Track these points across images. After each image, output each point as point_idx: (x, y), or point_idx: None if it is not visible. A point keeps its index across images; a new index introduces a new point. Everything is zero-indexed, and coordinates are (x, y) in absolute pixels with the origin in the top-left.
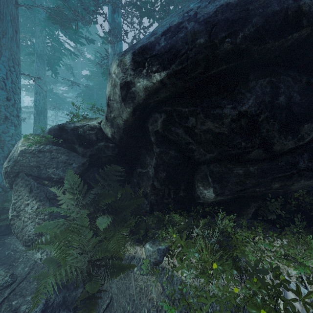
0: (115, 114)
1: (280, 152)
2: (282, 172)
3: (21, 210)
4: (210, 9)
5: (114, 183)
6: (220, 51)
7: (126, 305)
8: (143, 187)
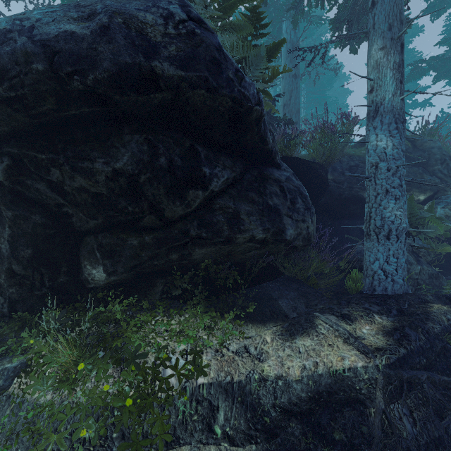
0: None
1: (173, 219)
2: (177, 241)
3: None
4: (52, 29)
5: None
6: (72, 89)
7: None
8: None
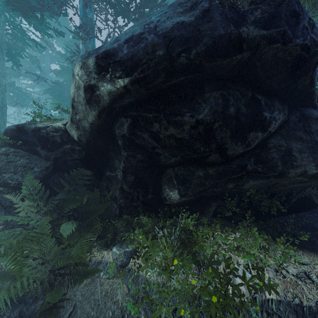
0: (81, 117)
1: (233, 157)
2: (234, 174)
3: None
4: (168, 24)
5: (81, 187)
6: (178, 64)
7: (90, 311)
8: (112, 191)
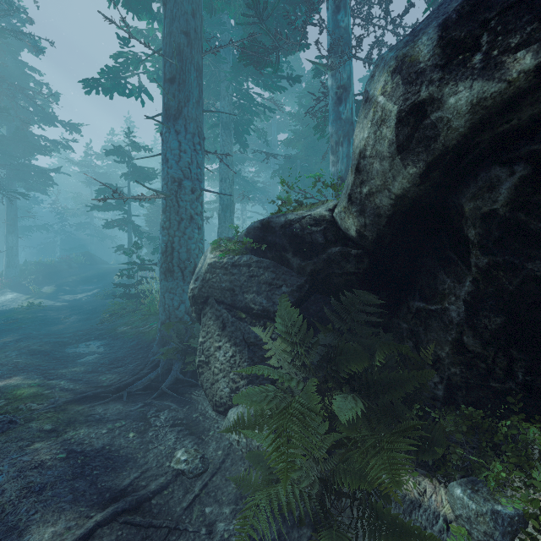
0: (373, 187)
1: None
2: None
3: (211, 355)
4: None
5: (363, 328)
6: None
7: None
8: (428, 343)
